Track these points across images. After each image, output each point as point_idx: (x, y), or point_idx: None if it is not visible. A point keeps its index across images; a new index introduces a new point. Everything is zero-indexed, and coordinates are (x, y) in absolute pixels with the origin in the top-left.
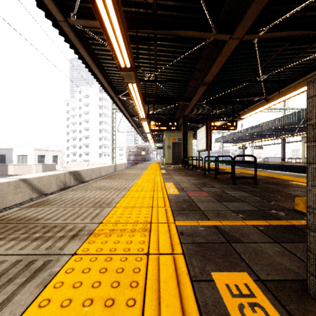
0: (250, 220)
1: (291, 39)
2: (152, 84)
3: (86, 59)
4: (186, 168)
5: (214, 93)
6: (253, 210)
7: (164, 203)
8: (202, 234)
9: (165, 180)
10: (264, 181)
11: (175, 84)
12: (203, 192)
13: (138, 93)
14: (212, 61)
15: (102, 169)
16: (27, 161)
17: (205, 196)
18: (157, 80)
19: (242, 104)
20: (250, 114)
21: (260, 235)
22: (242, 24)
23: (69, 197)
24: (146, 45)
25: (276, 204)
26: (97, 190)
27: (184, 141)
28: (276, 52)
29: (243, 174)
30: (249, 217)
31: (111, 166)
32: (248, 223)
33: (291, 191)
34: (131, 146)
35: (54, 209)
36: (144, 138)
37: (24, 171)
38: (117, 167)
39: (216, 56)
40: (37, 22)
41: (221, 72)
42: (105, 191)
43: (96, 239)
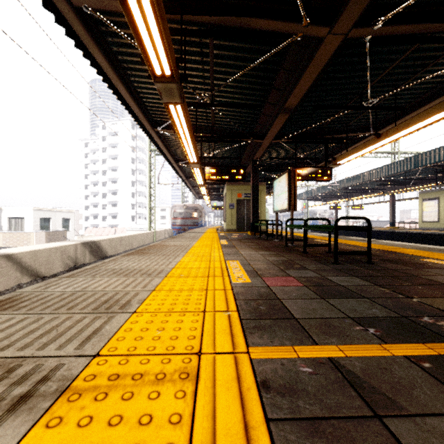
0: (395, 342)
1: (422, 37)
2: (207, 111)
3: (103, 68)
4: (257, 236)
5: (299, 126)
6: (389, 317)
7: (225, 303)
8: (309, 386)
9: (227, 256)
10: (381, 258)
11: (241, 112)
12: (291, 278)
13: (186, 122)
14: (298, 75)
15: (134, 238)
16: (23, 226)
17: (296, 287)
18: (214, 103)
19: (338, 143)
20: (351, 158)
21: (435, 389)
22: (350, 8)
23: (58, 291)
24: (197, 46)
25: (423, 302)
26: (113, 275)
27: (254, 198)
28: (395, 62)
29: (344, 245)
30: (388, 333)
31: (148, 233)
32: (394, 352)
33: (432, 275)
34: (177, 205)
35: (17, 319)
36: (196, 194)
37: (18, 241)
38: (157, 235)
39: (305, 66)
40: (19, 2)
41: (311, 93)
42: (127, 277)
43: (69, 409)
